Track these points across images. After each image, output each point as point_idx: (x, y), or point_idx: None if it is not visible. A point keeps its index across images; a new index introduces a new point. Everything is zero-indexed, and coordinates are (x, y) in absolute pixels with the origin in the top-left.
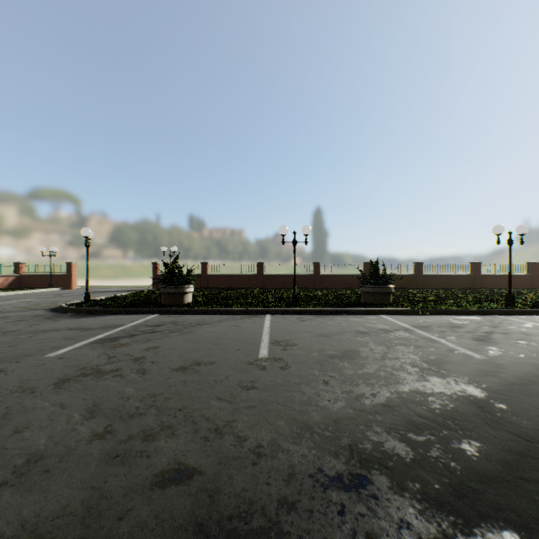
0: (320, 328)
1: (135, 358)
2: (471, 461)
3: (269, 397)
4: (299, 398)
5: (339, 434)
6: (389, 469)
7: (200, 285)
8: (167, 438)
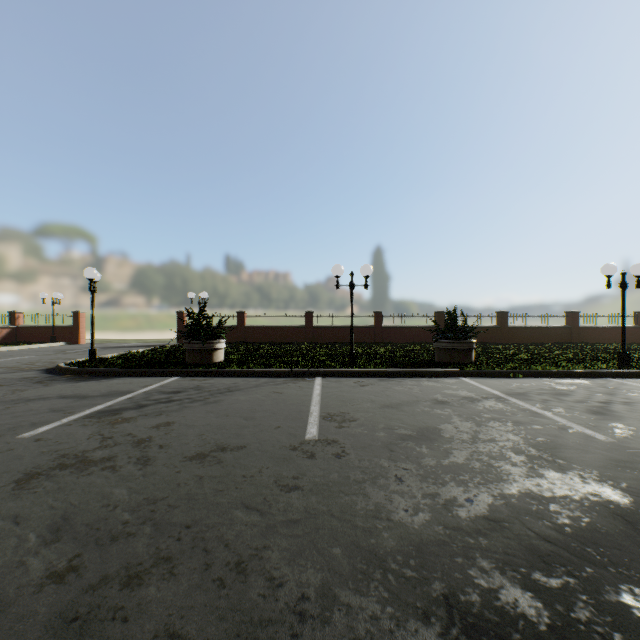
0: (386, 396)
1: (138, 440)
2: None
3: (318, 505)
4: (362, 507)
5: (427, 573)
6: None
7: (236, 339)
8: (160, 581)
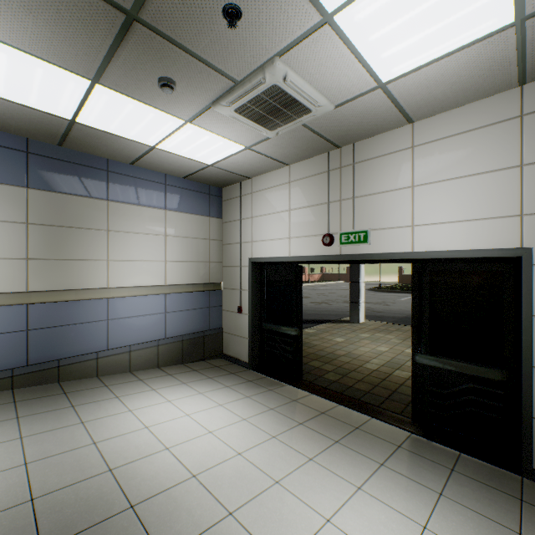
0: None
1: None
2: None
3: None
4: None
5: None
6: None
7: None
8: None
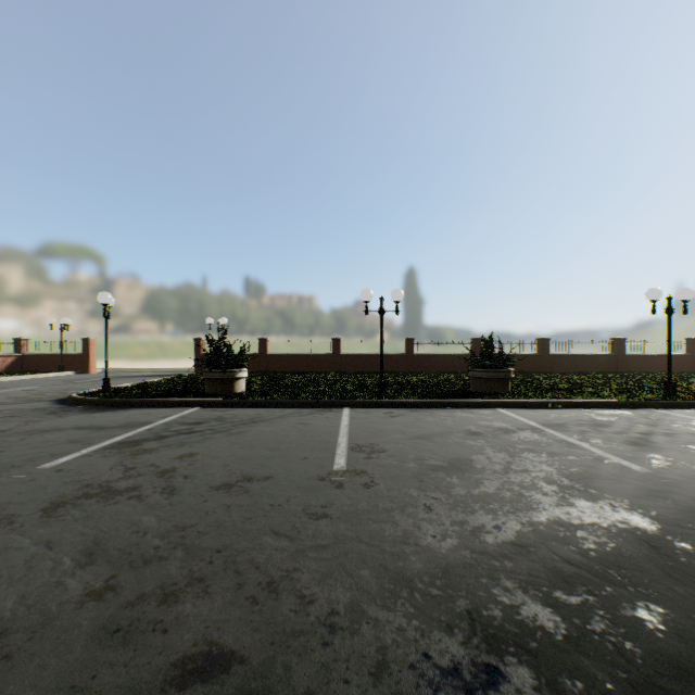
0: (417, 427)
1: (161, 470)
2: (655, 639)
3: (347, 532)
4: (391, 533)
5: (452, 592)
6: (532, 654)
7: (258, 367)
8: (195, 599)
